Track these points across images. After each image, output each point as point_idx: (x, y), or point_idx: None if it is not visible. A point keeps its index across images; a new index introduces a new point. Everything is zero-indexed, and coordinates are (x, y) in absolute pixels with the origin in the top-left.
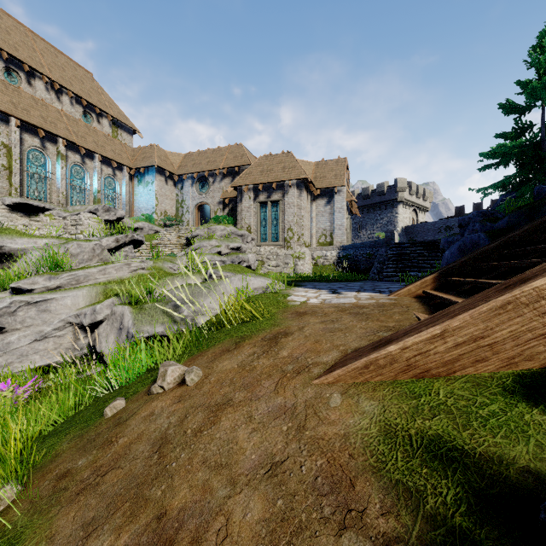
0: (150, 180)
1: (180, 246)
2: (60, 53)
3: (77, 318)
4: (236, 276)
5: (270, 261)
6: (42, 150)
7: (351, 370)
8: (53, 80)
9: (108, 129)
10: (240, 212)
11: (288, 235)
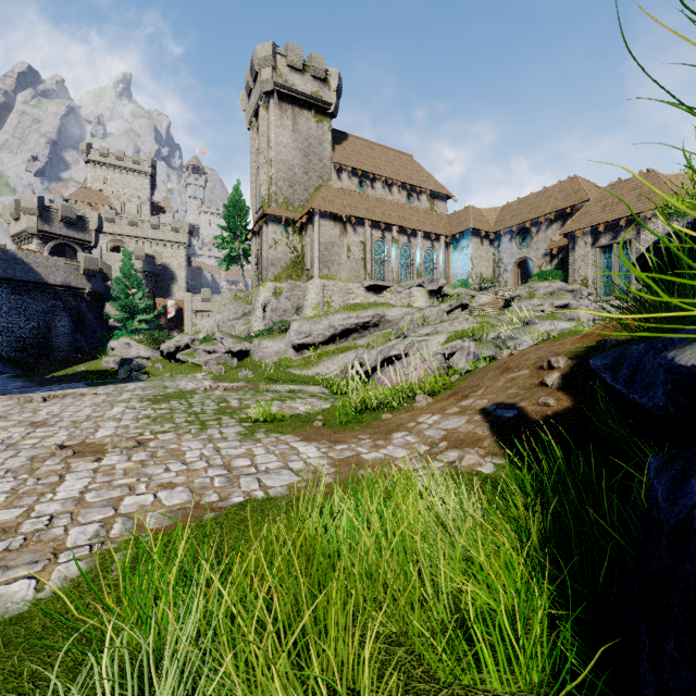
0: (465, 244)
1: (498, 309)
2: (389, 149)
3: (441, 350)
4: (546, 322)
5: None
6: (382, 240)
7: (577, 338)
8: (387, 178)
9: (426, 203)
10: (571, 263)
11: None
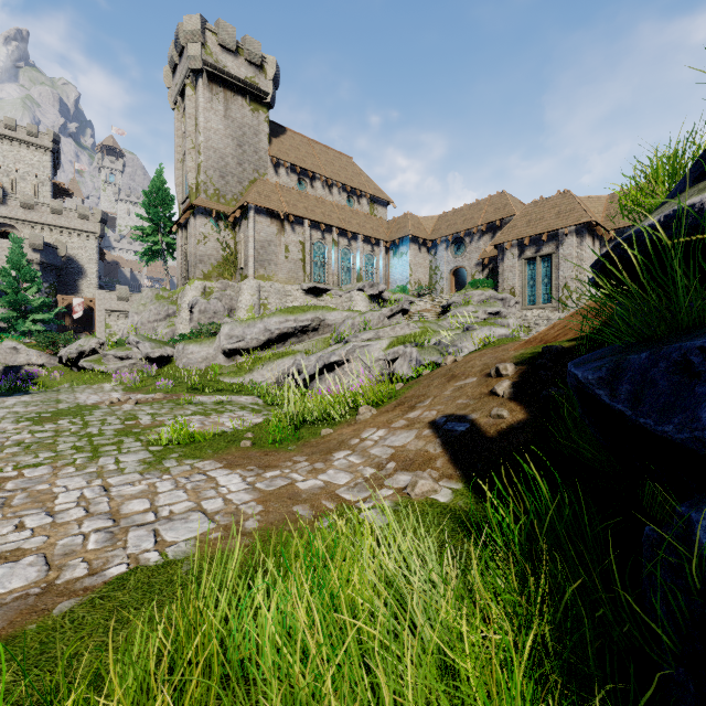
0: (404, 251)
1: (435, 315)
2: (330, 149)
3: (383, 356)
4: (485, 328)
5: (538, 327)
6: (322, 241)
7: (521, 344)
8: (327, 178)
9: (366, 207)
10: (501, 273)
11: (564, 295)
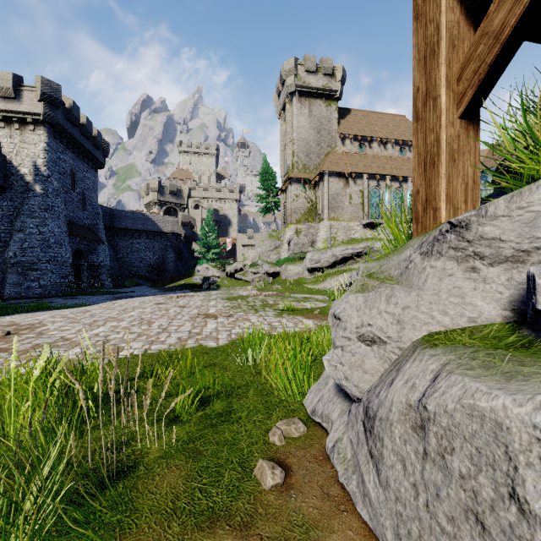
0: None
1: None
2: (385, 114)
3: None
4: None
5: None
6: (377, 187)
7: None
8: (382, 138)
9: None
10: None
11: None
